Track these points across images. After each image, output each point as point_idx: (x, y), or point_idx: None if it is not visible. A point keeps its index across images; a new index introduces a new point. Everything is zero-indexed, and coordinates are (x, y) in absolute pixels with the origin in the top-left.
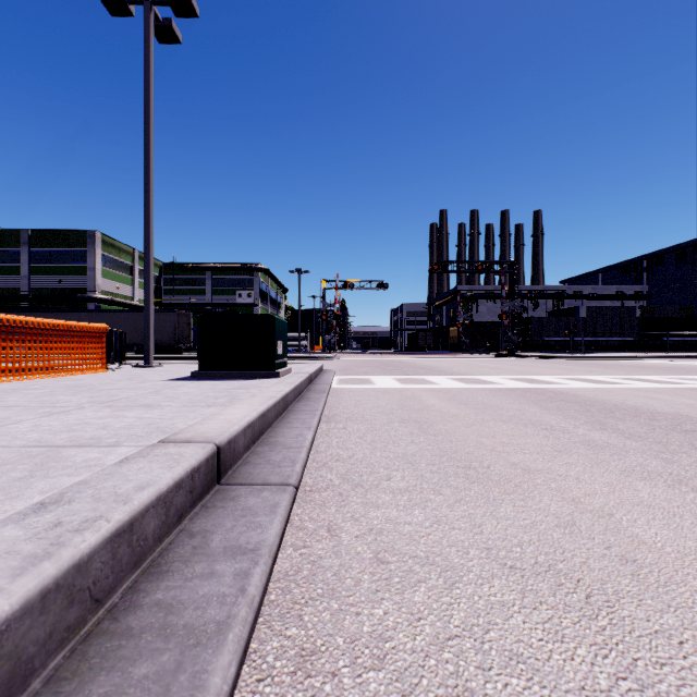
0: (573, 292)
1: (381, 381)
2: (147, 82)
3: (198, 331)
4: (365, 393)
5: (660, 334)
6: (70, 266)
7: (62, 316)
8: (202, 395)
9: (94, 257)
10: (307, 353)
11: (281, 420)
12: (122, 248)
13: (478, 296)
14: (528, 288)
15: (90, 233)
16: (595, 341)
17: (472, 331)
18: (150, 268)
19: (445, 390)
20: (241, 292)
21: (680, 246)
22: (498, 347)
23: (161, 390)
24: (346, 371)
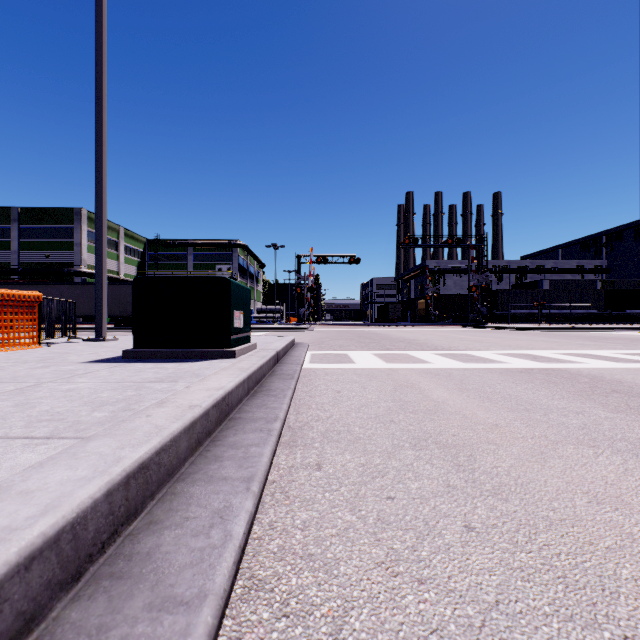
0: (535, 266)
1: (361, 358)
2: (99, 24)
3: (133, 298)
4: (345, 378)
5: (623, 306)
6: (57, 241)
7: (44, 288)
8: (83, 399)
9: (80, 233)
10: (282, 324)
11: (205, 452)
12: (108, 225)
13: (445, 270)
14: (493, 262)
15: (77, 210)
16: (559, 313)
17: (439, 304)
18: (103, 231)
19: (444, 372)
20: (220, 267)
21: (639, 222)
22: (465, 319)
23: (42, 384)
24: (321, 345)
